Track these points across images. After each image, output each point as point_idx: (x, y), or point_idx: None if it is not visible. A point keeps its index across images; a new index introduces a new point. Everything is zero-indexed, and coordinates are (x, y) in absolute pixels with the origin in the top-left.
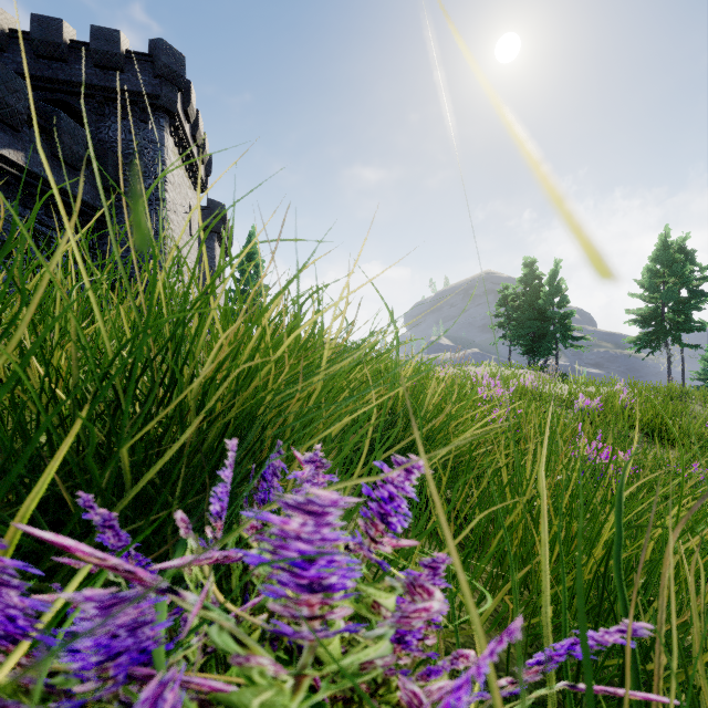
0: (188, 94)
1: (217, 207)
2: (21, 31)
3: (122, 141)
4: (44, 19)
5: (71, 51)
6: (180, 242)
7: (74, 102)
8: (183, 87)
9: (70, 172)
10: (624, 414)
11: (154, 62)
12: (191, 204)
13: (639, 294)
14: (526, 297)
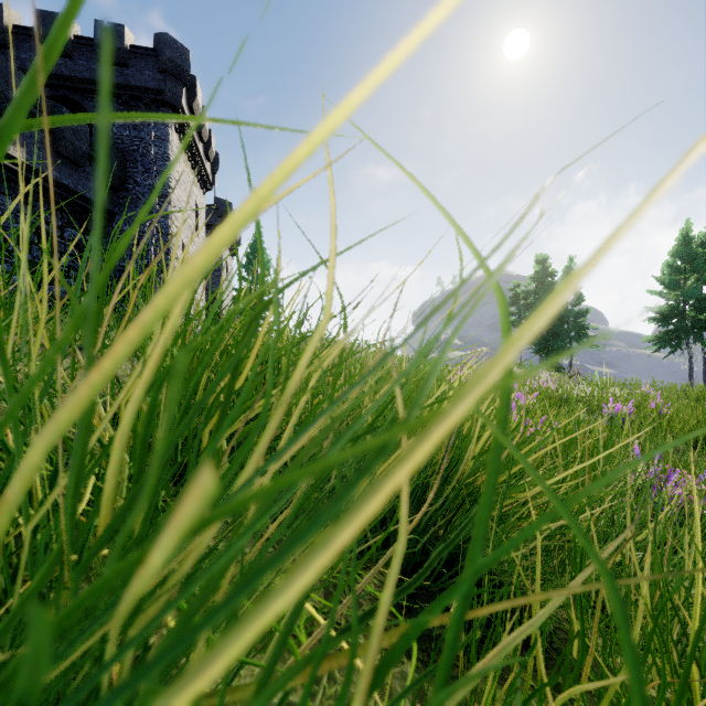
0: (193, 90)
1: (224, 206)
2: (25, 27)
3: (126, 137)
4: (48, 14)
5: (75, 47)
6: (186, 240)
7: (78, 98)
8: (187, 82)
9: (73, 168)
10: (662, 421)
11: (158, 57)
12: (197, 201)
13: (659, 291)
14: (538, 294)
